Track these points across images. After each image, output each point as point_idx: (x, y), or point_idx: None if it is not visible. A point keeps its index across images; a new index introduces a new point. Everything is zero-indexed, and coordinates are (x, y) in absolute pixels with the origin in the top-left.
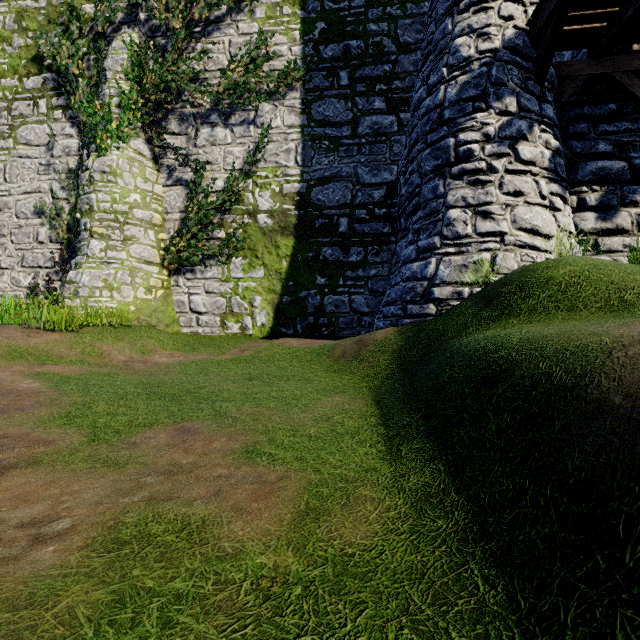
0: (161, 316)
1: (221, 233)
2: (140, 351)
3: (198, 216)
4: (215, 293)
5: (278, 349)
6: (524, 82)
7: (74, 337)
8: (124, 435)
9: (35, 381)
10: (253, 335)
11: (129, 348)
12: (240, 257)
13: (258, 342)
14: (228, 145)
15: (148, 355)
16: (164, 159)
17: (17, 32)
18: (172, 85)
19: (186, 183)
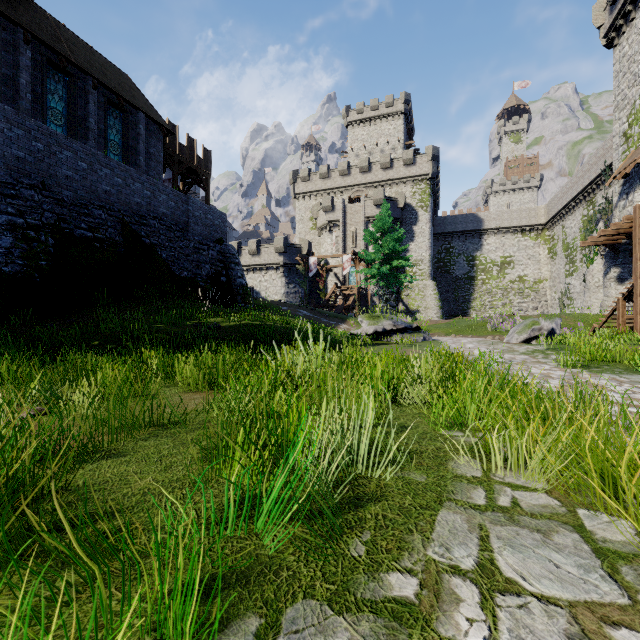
0: None
1: None
2: None
3: None
4: None
5: None
6: (612, 256)
7: None
8: None
9: None
10: None
11: None
12: None
13: None
14: None
15: None
16: None
17: (582, 228)
18: None
19: None
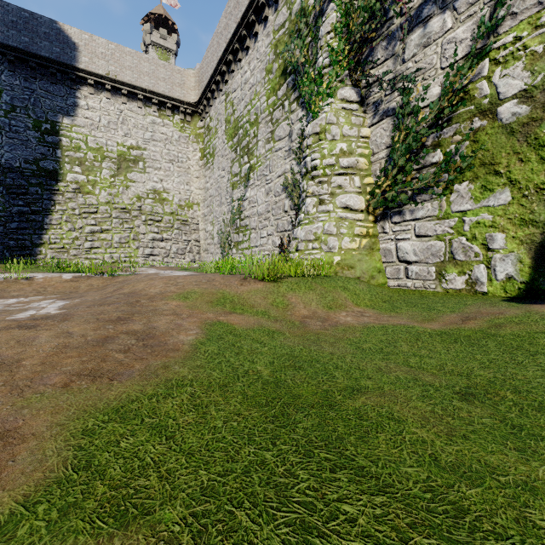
0: (365, 267)
1: (436, 156)
2: (327, 305)
3: (405, 144)
4: (428, 236)
5: (544, 325)
6: None
7: (273, 287)
8: (40, 544)
9: (197, 332)
10: (489, 293)
11: (316, 301)
12: (466, 181)
13: (497, 306)
14: (447, 33)
15: (334, 311)
16: (370, 97)
17: (274, 61)
18: (376, 7)
19: (392, 112)
